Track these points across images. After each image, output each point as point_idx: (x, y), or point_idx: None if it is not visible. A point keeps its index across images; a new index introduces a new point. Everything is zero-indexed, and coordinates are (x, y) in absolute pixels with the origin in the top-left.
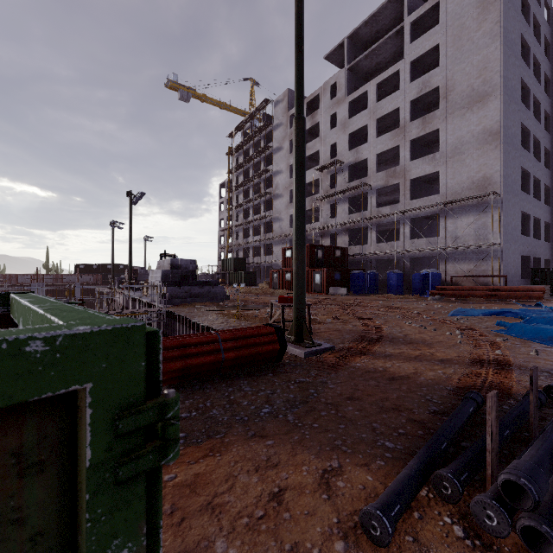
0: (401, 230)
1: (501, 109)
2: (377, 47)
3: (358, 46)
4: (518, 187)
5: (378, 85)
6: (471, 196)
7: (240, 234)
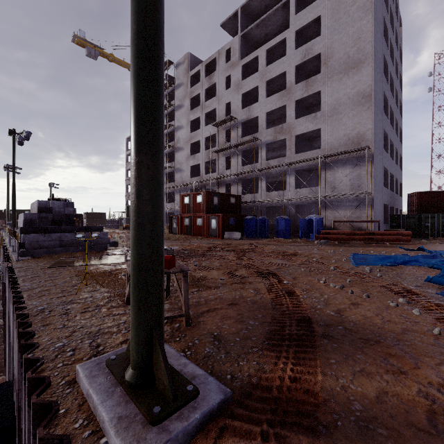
0: (287, 180)
1: (372, 75)
2: (266, 17)
3: (249, 18)
4: (382, 145)
5: (267, 52)
6: (348, 150)
7: None
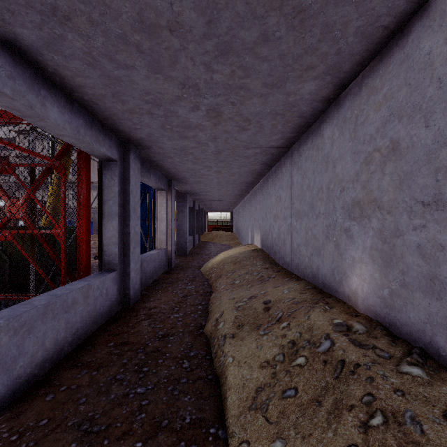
0: (91, 193)
1: None
2: None
3: None
4: None
5: None
6: None
7: None
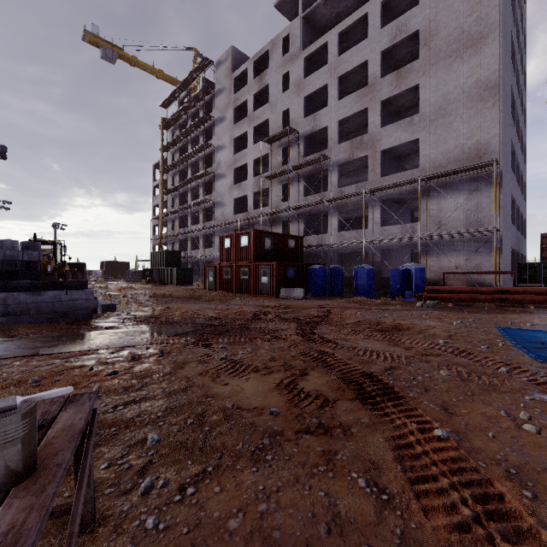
0: (369, 214)
1: (500, 55)
2: None
3: None
4: (509, 162)
5: (339, 37)
6: (464, 167)
7: (177, 223)
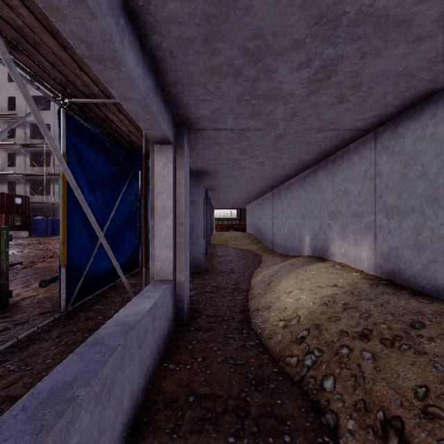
0: None
1: None
2: None
3: None
4: None
5: None
6: None
7: None
